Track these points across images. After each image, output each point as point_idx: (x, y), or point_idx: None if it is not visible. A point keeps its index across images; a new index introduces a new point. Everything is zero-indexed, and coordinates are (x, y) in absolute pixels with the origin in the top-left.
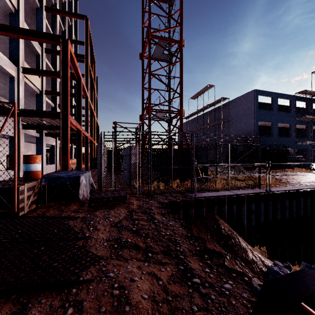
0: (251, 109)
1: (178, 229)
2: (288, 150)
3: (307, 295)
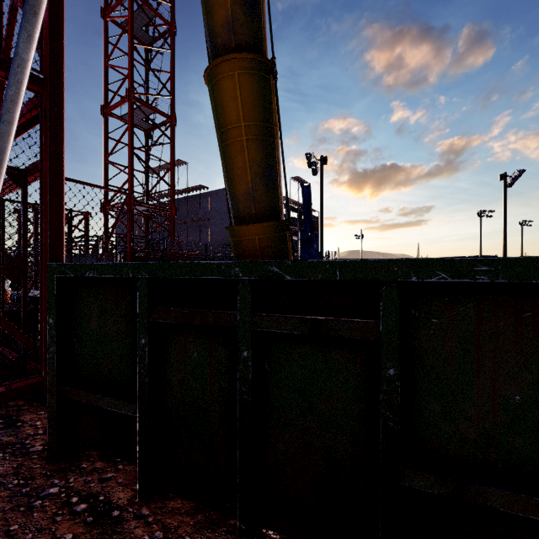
0: None
1: None
2: None
3: None
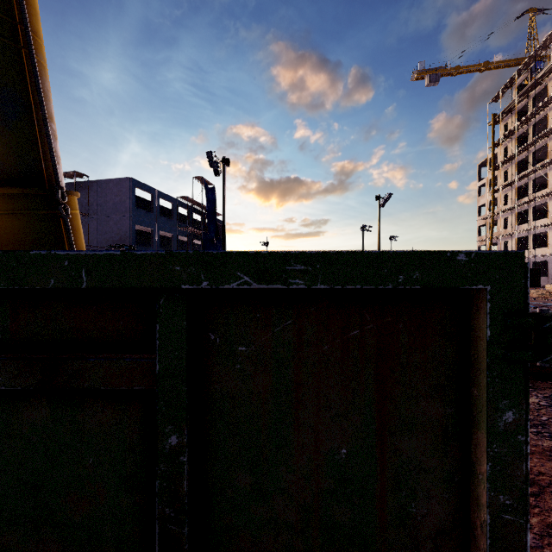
0: (126, 205)
1: None
2: None
3: None
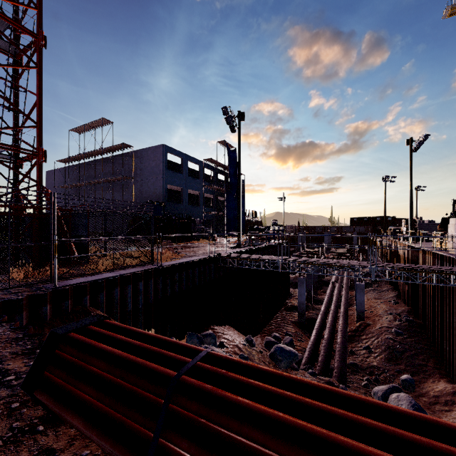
0: (160, 168)
1: (2, 334)
2: (195, 221)
3: (79, 327)
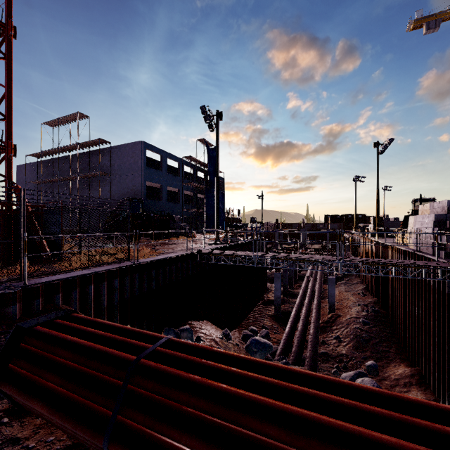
0: (138, 164)
1: None
2: (174, 218)
3: (46, 321)
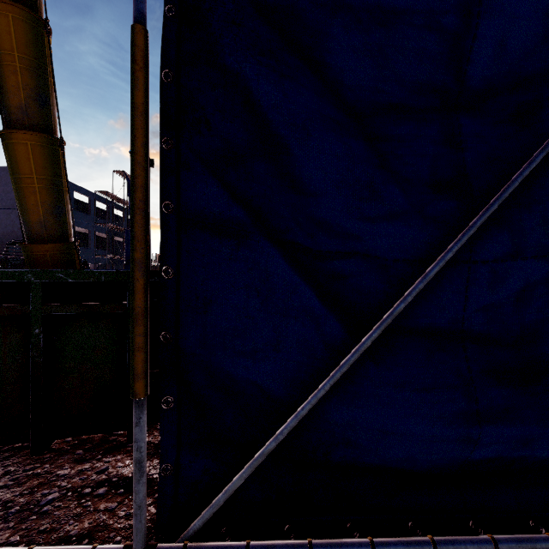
0: None
1: None
2: (88, 266)
3: None
